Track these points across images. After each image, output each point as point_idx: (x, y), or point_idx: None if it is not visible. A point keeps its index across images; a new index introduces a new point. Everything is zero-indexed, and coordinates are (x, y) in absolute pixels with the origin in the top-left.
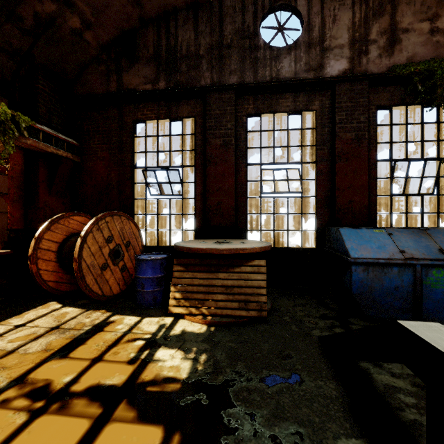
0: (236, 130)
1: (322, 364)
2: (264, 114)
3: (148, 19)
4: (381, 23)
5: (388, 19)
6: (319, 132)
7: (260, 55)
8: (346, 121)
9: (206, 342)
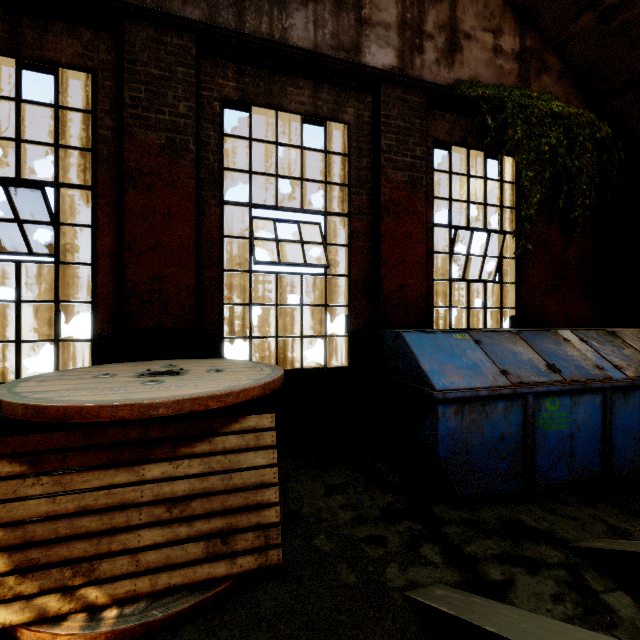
0: (198, 126)
1: None
2: (258, 107)
3: None
4: (439, 12)
5: (447, 9)
6: (354, 162)
7: None
8: (397, 150)
9: None
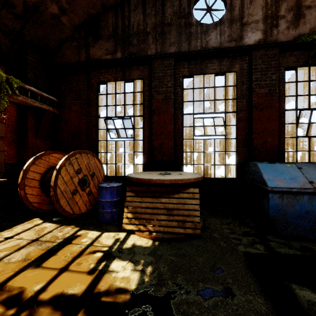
0: (174, 88)
1: (250, 278)
2: (196, 75)
3: (108, 6)
4: (288, 2)
5: None
6: (239, 88)
7: (193, 31)
8: (261, 79)
9: (151, 255)
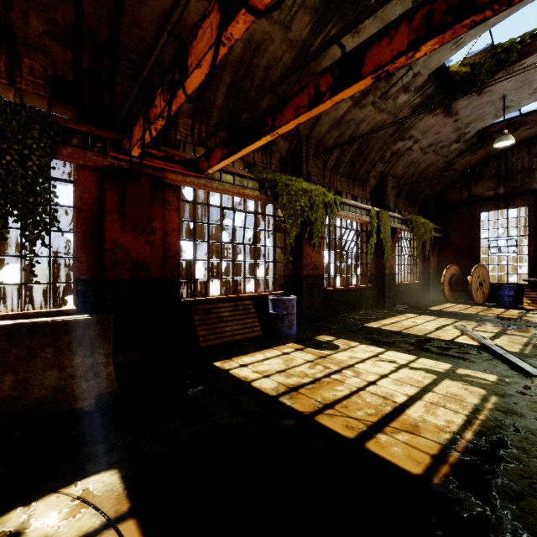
0: None
1: None
2: None
3: (491, 155)
4: None
5: None
6: None
7: None
8: None
9: None
